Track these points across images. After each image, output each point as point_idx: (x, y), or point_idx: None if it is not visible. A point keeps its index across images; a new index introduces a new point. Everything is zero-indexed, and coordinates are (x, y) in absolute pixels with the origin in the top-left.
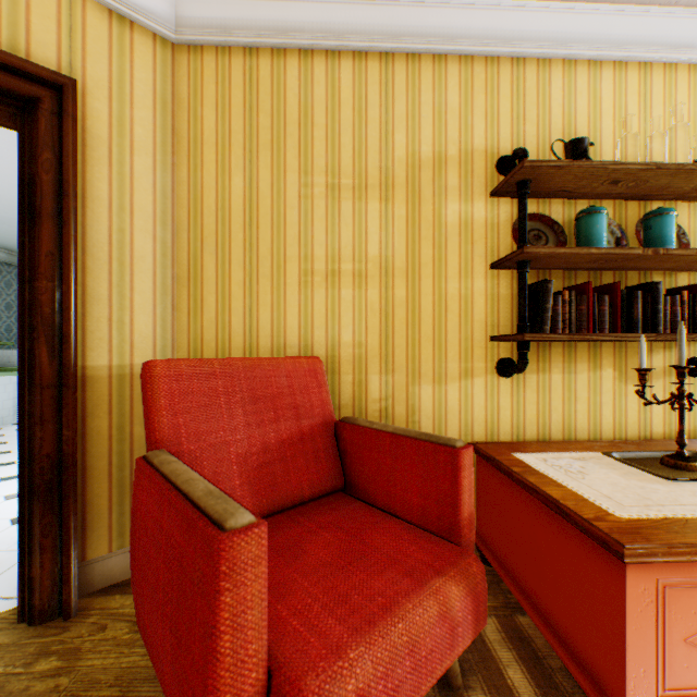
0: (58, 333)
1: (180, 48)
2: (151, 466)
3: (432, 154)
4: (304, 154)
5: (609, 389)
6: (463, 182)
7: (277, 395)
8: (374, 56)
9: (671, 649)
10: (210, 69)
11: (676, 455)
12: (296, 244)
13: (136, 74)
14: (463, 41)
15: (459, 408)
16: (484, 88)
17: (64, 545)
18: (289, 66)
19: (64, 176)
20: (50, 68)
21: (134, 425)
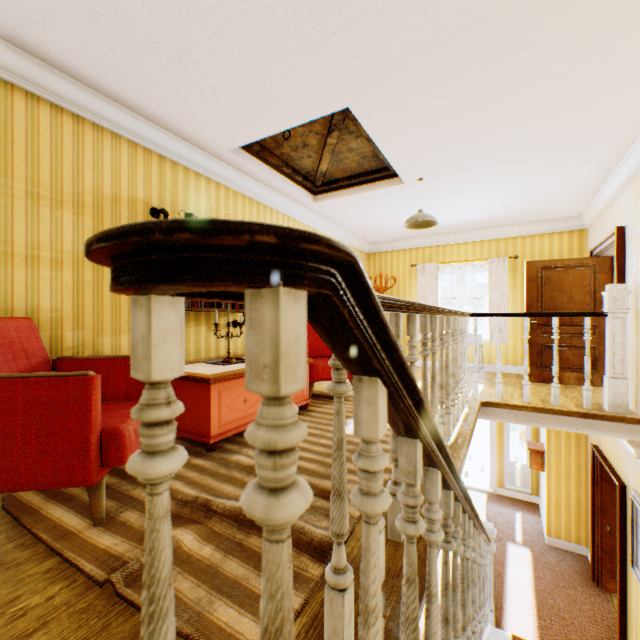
0: None
1: None
2: None
3: (112, 193)
4: (5, 161)
5: (204, 335)
6: (132, 215)
7: (13, 343)
8: (69, 113)
9: (224, 410)
10: None
11: (228, 358)
12: None
13: None
14: (133, 134)
15: (129, 350)
16: (144, 165)
17: None
18: None
19: None
20: None
21: None
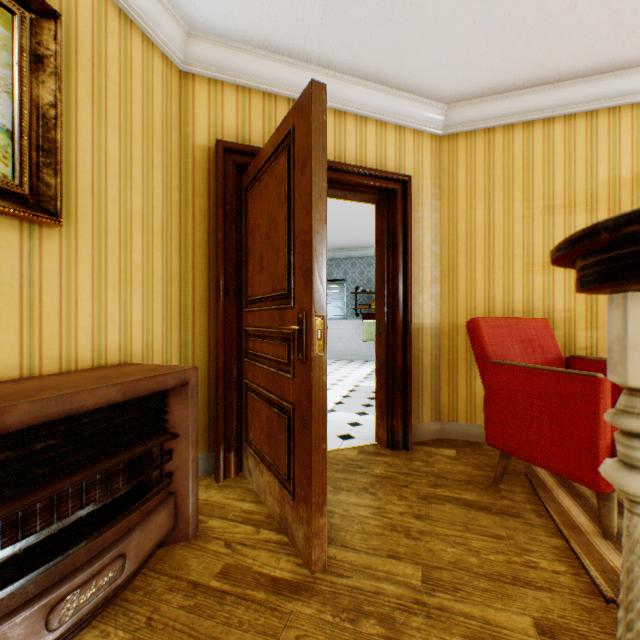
0: (402, 306)
1: (442, 138)
2: (504, 364)
3: (630, 175)
4: (526, 188)
5: None
6: None
7: (530, 339)
8: (580, 115)
9: None
10: (461, 146)
11: None
12: (520, 247)
13: (423, 160)
14: None
15: None
16: None
17: (406, 412)
18: (515, 135)
19: (406, 226)
20: (392, 170)
21: (422, 356)
